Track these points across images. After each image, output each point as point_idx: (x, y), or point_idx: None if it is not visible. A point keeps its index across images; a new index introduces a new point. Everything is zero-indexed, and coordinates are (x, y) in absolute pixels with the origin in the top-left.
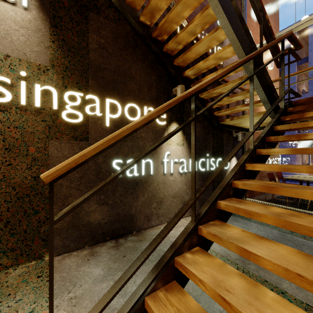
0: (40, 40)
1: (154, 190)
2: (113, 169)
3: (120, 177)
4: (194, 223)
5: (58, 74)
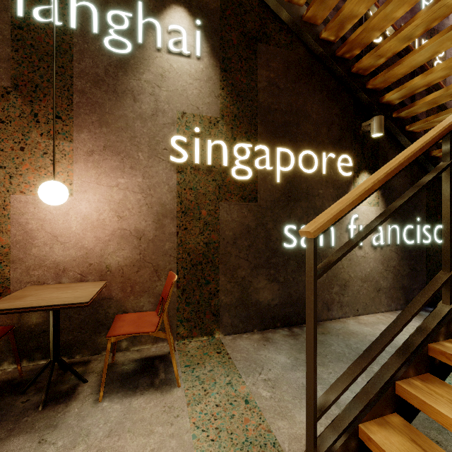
0: (211, 89)
1: (336, 268)
2: (284, 238)
3: (292, 247)
4: (450, 305)
5: (227, 125)
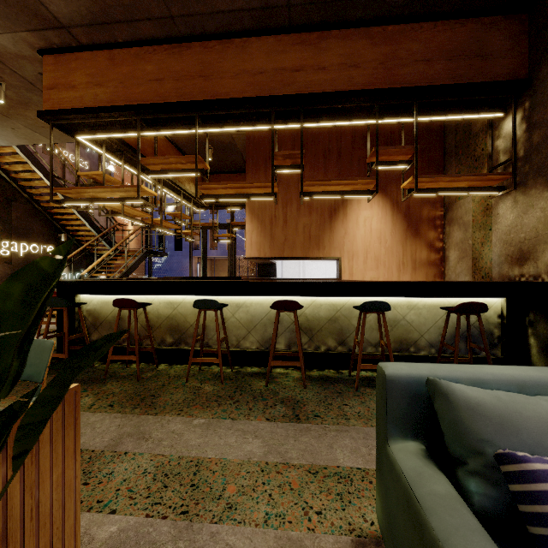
0: None
1: None
2: None
3: None
4: None
5: None
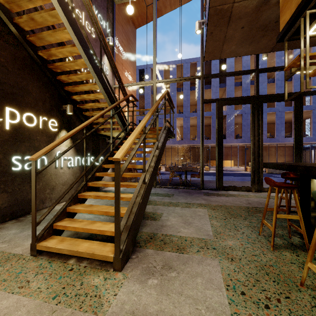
0: None
1: (48, 180)
2: (12, 164)
3: (18, 170)
4: (85, 182)
5: None
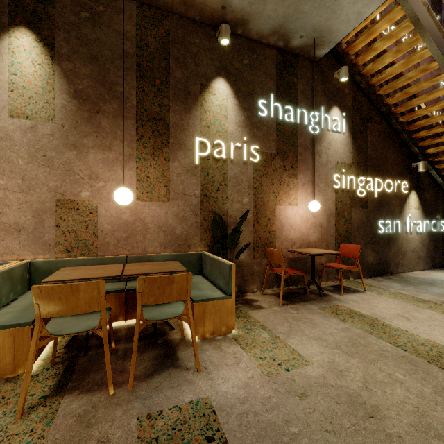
0: (348, 149)
1: (400, 245)
2: (378, 227)
3: (381, 233)
4: None
5: (354, 167)
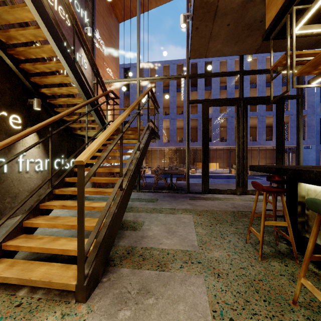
0: None
1: (8, 186)
2: None
3: None
4: (51, 189)
5: None
